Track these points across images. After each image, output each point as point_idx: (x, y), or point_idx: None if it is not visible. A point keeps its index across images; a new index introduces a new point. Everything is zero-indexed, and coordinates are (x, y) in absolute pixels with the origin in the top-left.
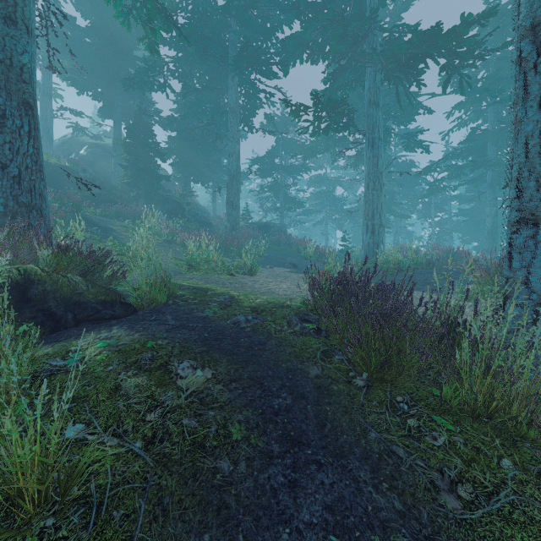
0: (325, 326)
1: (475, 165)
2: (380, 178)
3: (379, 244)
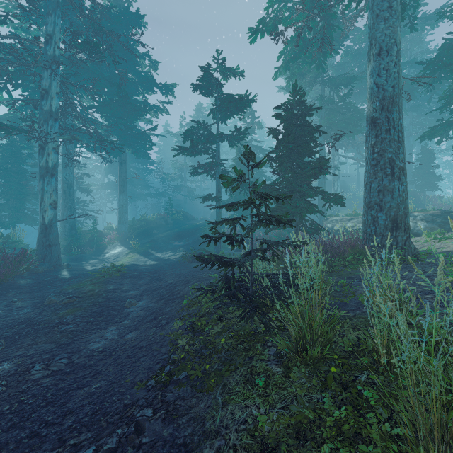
0: None
1: None
2: None
3: None
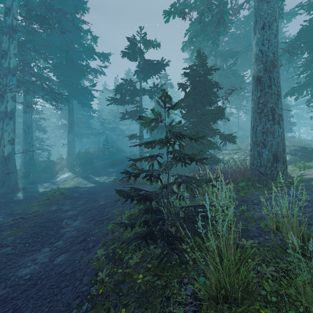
0: None
1: None
2: None
3: None
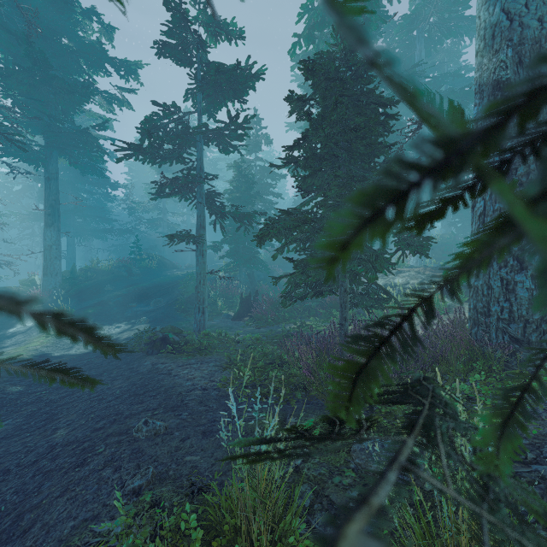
0: None
1: None
2: None
3: None
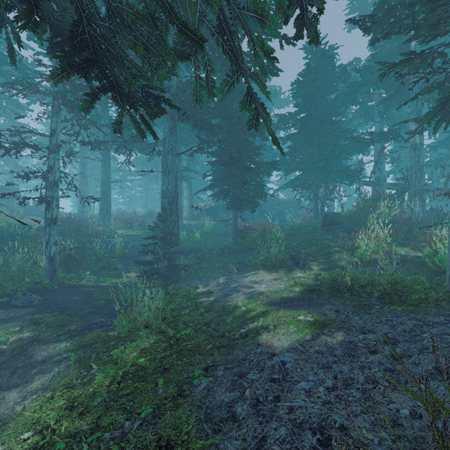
0: (64, 228)
1: (138, 173)
2: (87, 179)
3: (86, 208)
